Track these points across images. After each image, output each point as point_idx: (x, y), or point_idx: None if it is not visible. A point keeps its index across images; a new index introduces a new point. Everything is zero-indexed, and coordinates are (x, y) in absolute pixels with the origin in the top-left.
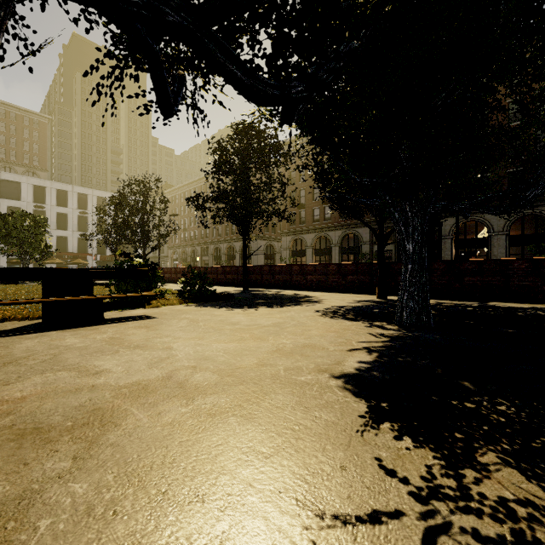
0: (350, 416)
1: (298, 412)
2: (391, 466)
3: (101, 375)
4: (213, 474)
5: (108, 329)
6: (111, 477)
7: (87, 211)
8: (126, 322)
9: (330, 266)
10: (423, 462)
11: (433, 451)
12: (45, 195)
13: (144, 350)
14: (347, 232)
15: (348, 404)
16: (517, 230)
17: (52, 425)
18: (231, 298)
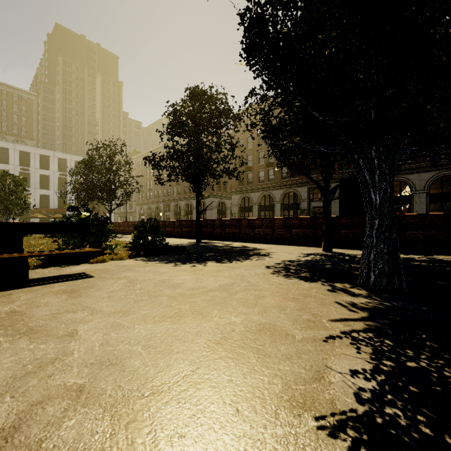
0: None
1: None
2: None
3: None
4: None
5: (21, 296)
6: None
7: (66, 173)
8: (54, 283)
9: (276, 220)
10: None
11: None
12: (30, 159)
13: (32, 340)
14: (287, 191)
15: None
16: (432, 189)
17: None
18: (182, 251)
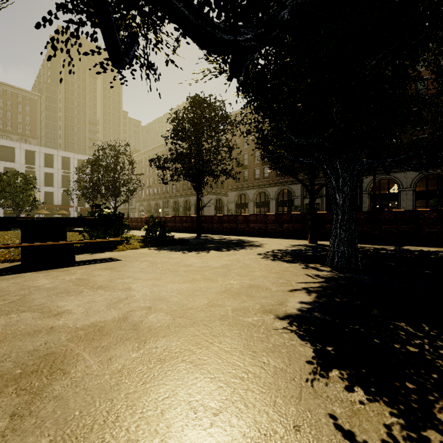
0: (298, 362)
1: (246, 357)
2: (347, 426)
3: (62, 317)
4: (157, 438)
5: (77, 271)
6: (46, 442)
7: (69, 171)
8: (94, 264)
9: (269, 216)
10: (381, 421)
11: (389, 406)
12: (35, 158)
13: (105, 290)
14: (282, 189)
15: (295, 348)
16: (421, 186)
17: (0, 373)
18: (186, 243)
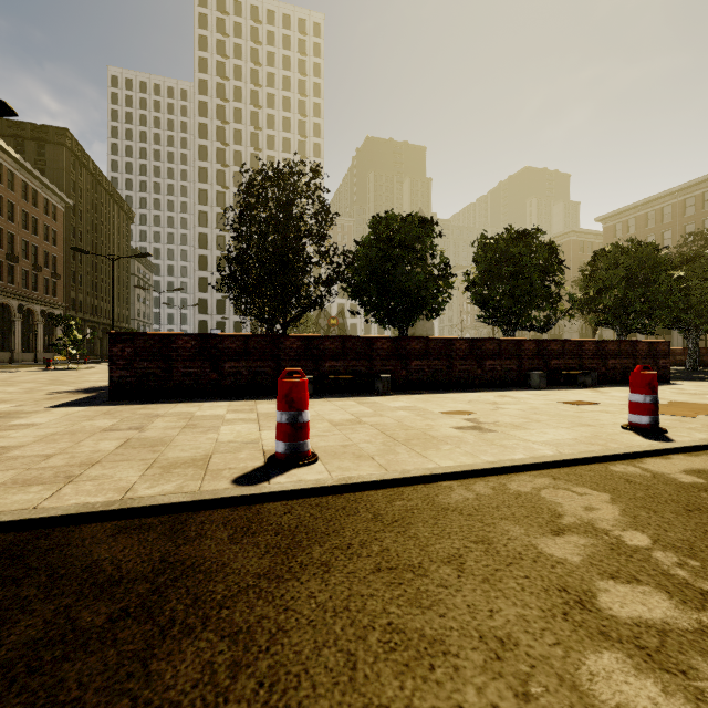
0: None
1: None
2: None
3: None
4: None
5: None
6: None
7: None
8: None
9: None
10: None
11: None
12: None
13: None
14: None
15: None
16: None
17: None
18: None
